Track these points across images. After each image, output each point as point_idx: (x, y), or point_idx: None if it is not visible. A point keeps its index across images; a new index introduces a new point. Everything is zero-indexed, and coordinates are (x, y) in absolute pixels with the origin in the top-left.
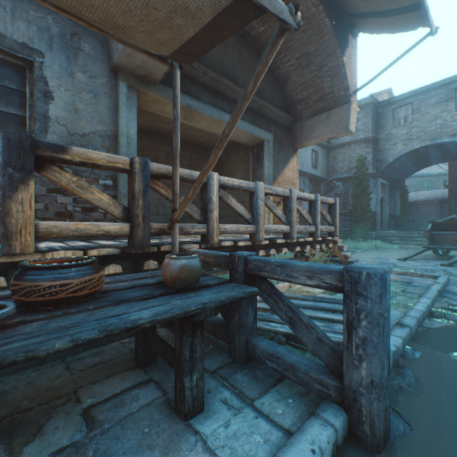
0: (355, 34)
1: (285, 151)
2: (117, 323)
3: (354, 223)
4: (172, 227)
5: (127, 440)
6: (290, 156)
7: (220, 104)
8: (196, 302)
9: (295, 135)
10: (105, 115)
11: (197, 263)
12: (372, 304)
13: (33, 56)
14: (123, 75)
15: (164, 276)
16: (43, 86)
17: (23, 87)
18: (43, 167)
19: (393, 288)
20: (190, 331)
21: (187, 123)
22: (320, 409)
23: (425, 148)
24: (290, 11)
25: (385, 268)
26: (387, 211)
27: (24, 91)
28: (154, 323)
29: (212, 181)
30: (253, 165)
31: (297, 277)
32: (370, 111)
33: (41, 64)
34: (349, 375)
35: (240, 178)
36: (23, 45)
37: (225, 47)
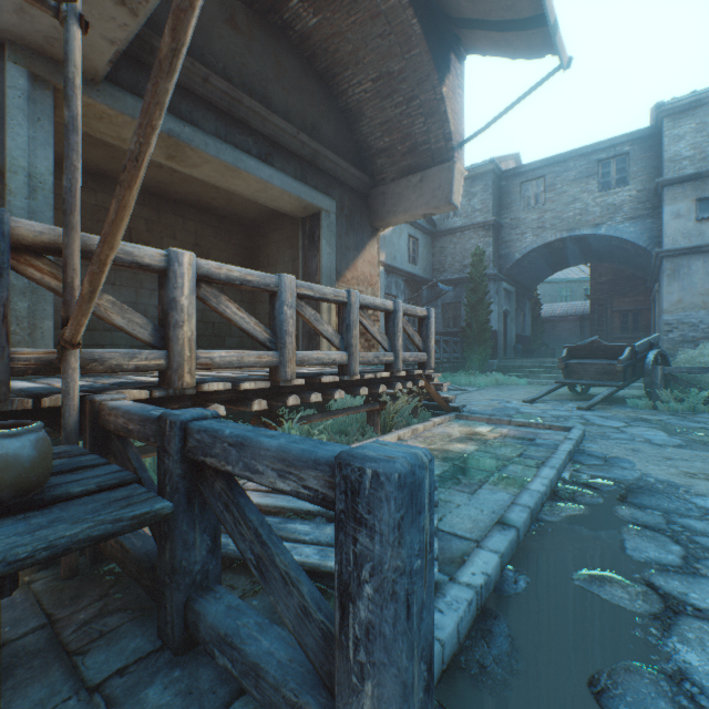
0: (462, 55)
1: (358, 231)
2: None
3: (469, 348)
4: (62, 357)
5: None
6: (366, 239)
7: (238, 139)
8: None
9: (374, 206)
10: None
11: (23, 449)
12: (383, 547)
13: None
14: (17, 52)
15: None
16: None
17: None
18: None
19: (507, 451)
20: None
21: (177, 168)
22: None
23: (561, 241)
24: None
25: (422, 456)
26: (513, 329)
27: None
28: None
29: (179, 267)
30: (304, 250)
31: (262, 472)
32: (490, 182)
33: None
34: (344, 708)
35: (286, 271)
36: None
37: (248, 42)
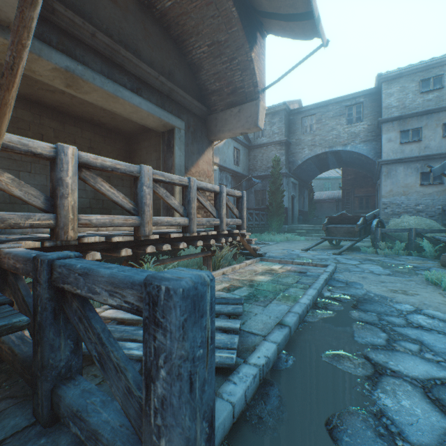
0: (264, 34)
1: (199, 142)
2: None
3: (271, 218)
4: None
5: None
6: (205, 147)
7: (117, 77)
8: None
9: (210, 126)
10: None
11: None
12: (172, 341)
13: None
14: None
15: None
16: None
17: None
18: None
19: (289, 280)
20: None
21: (74, 94)
22: None
23: (325, 154)
24: None
25: (205, 277)
26: (297, 207)
27: None
28: None
29: (65, 157)
30: (164, 153)
31: (99, 292)
32: (283, 116)
33: None
34: None
35: (153, 167)
36: None
37: (124, 13)
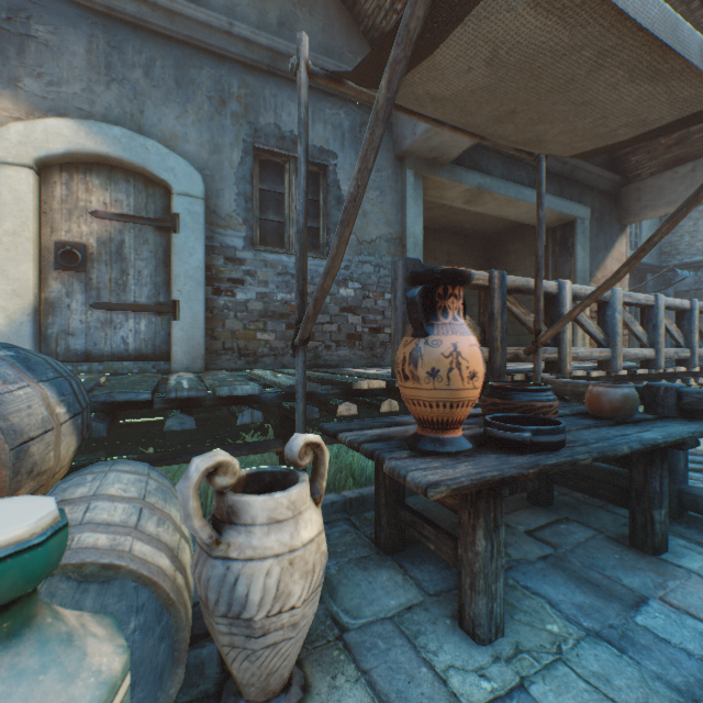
0: None
1: (606, 231)
2: (644, 440)
3: None
4: (535, 352)
5: (604, 560)
6: (614, 237)
7: (515, 176)
8: (681, 430)
9: (623, 203)
10: (390, 214)
11: (636, 393)
12: None
13: (328, 159)
14: (409, 162)
15: (599, 406)
16: (336, 191)
17: (316, 195)
18: None
19: None
20: (659, 463)
21: (466, 208)
22: None
23: None
24: None
25: None
26: None
27: (317, 199)
28: (665, 444)
29: (564, 292)
30: (553, 257)
31: None
32: None
33: (334, 167)
34: None
35: (527, 276)
36: (320, 150)
37: None
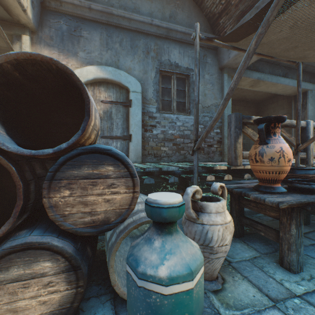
0: None
1: None
2: None
3: None
4: (296, 154)
5: None
6: None
7: (275, 72)
8: None
9: None
10: (216, 94)
11: None
12: None
13: (189, 72)
14: (225, 70)
15: None
16: (193, 85)
17: (184, 88)
18: (242, 127)
19: None
20: None
21: (250, 89)
22: None
23: None
24: None
25: None
26: None
27: (184, 90)
28: None
29: (309, 126)
30: (294, 109)
31: None
32: None
33: (192, 75)
34: None
35: None
36: (186, 68)
37: None
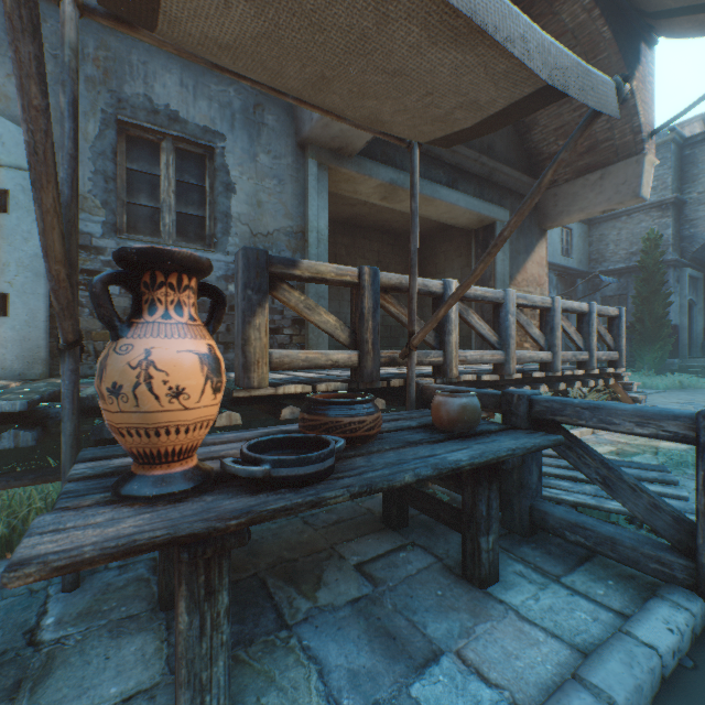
0: (652, 41)
1: (527, 235)
2: (443, 463)
3: (638, 345)
4: (409, 355)
5: (423, 600)
6: (534, 241)
7: (432, 174)
8: (502, 447)
9: (543, 208)
10: (290, 206)
11: (477, 403)
12: None
13: (214, 140)
14: (312, 150)
15: (438, 417)
16: (225, 176)
17: (202, 180)
18: (273, 286)
19: None
20: (486, 483)
21: (385, 205)
22: (664, 591)
23: None
24: (617, 86)
25: None
26: (701, 323)
27: (203, 185)
28: (472, 466)
29: (450, 292)
30: (476, 259)
31: (618, 423)
32: (668, 154)
33: (222, 150)
34: None
35: (455, 278)
36: (204, 129)
37: None
